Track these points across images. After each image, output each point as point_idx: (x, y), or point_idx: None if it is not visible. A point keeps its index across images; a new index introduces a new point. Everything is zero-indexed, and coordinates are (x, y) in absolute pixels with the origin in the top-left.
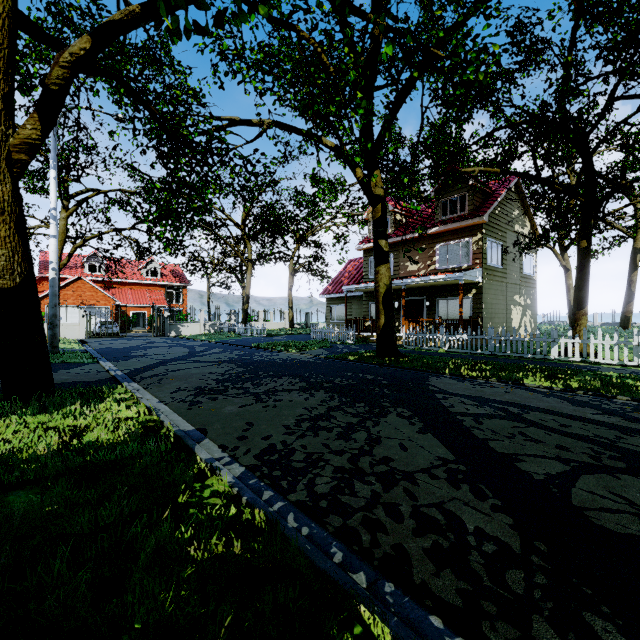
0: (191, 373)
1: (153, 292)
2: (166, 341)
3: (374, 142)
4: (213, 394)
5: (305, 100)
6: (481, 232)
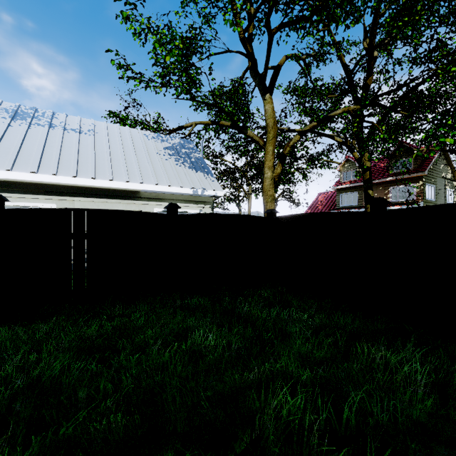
0: None
1: None
2: None
3: (365, 138)
4: None
5: (344, 130)
6: (422, 181)
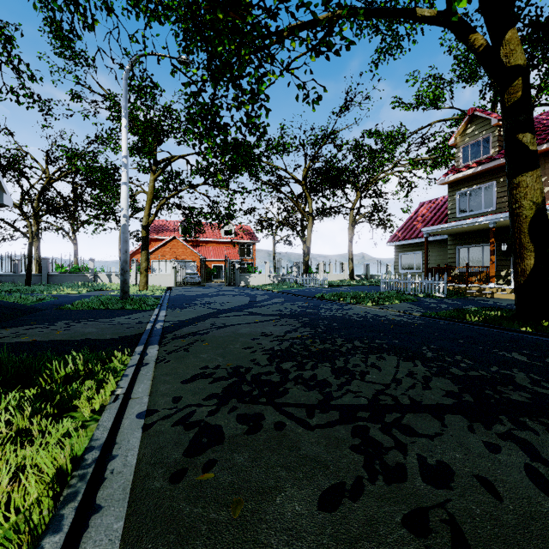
0: (238, 333)
1: (229, 248)
2: (234, 290)
3: None
4: (255, 400)
5: None
6: None
